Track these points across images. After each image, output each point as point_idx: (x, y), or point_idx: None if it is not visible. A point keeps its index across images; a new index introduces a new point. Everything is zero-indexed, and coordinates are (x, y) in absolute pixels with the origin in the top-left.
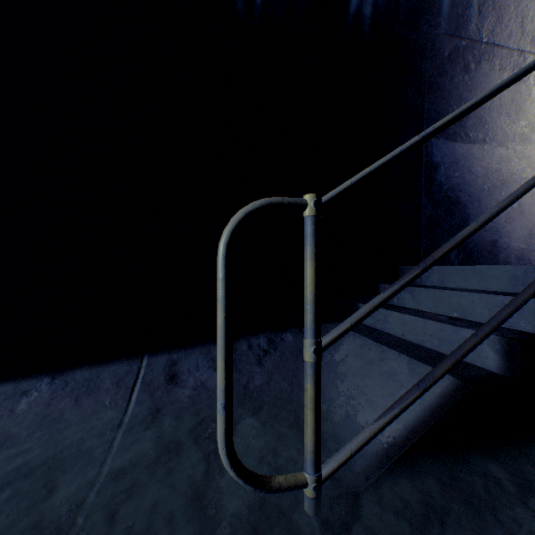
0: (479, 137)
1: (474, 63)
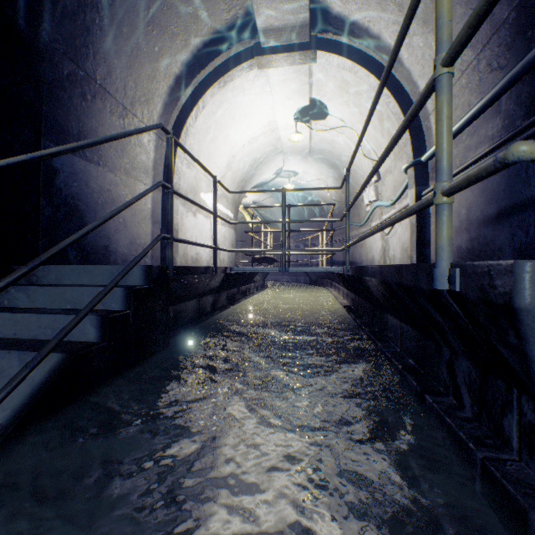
0: (96, 159)
1: (91, 95)
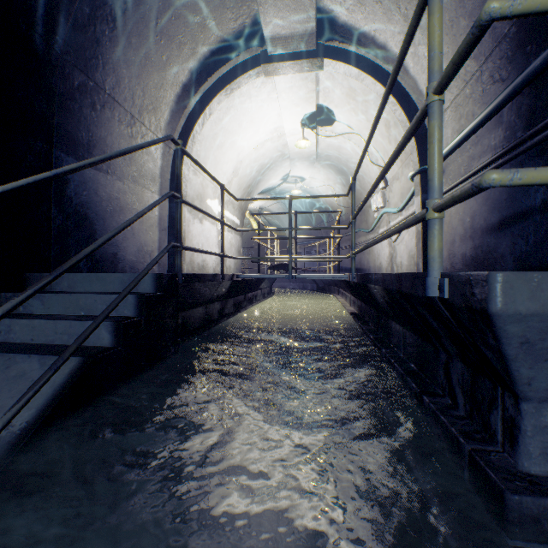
0: (105, 168)
1: (101, 105)
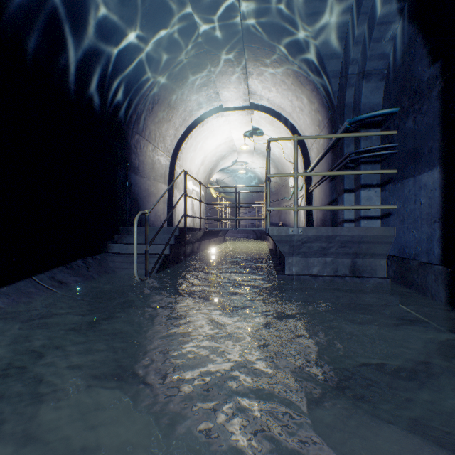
0: (143, 175)
1: (143, 146)
